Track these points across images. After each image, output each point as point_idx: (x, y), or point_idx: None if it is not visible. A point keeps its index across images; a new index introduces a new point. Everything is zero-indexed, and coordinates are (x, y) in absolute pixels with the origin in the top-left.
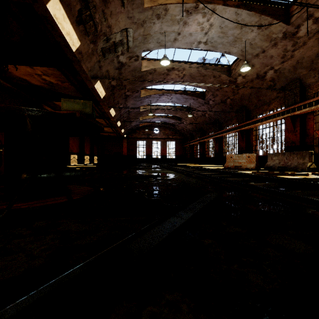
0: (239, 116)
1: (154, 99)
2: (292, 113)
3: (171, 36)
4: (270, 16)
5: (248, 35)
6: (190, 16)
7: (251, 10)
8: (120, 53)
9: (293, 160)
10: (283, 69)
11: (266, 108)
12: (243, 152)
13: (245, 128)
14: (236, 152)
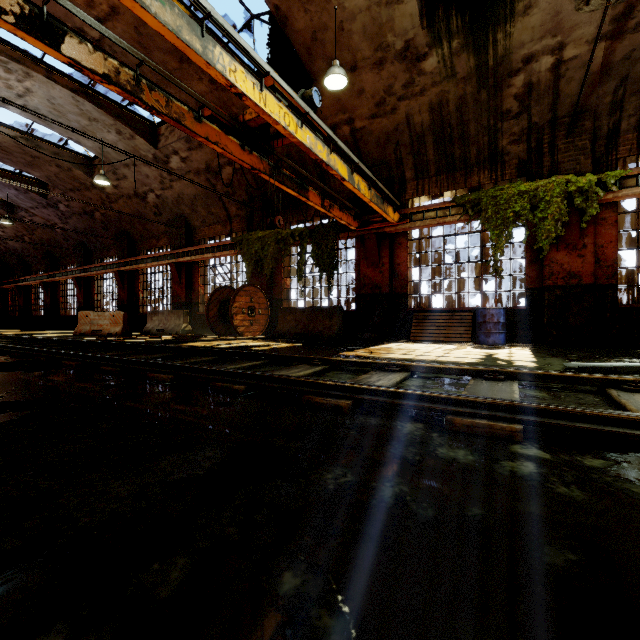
0: (118, 247)
1: None
2: (177, 260)
3: None
4: (131, 128)
5: (105, 134)
6: None
7: (100, 107)
8: None
9: (172, 321)
10: (166, 198)
11: (156, 243)
12: (125, 307)
13: (127, 268)
14: (115, 307)
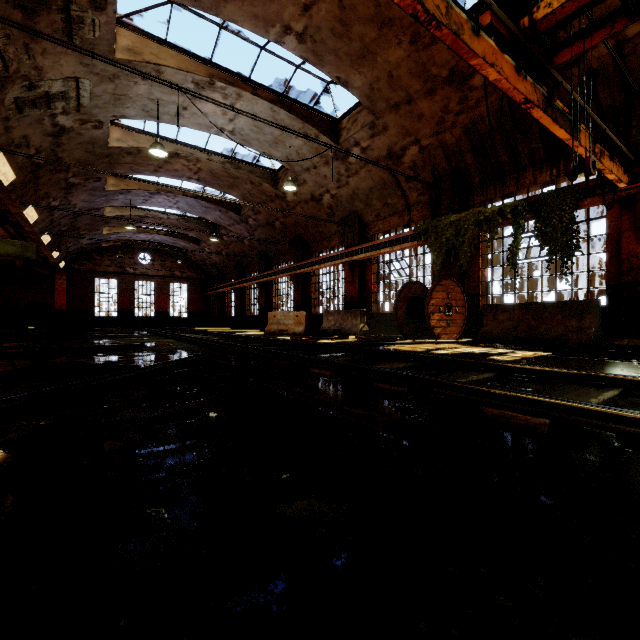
0: (293, 252)
1: (138, 199)
2: (350, 258)
3: (170, 108)
4: (316, 128)
5: (293, 141)
6: (203, 91)
7: (292, 113)
8: (60, 110)
9: (348, 321)
10: (340, 196)
11: (327, 245)
12: (299, 308)
13: (301, 271)
14: (290, 308)
